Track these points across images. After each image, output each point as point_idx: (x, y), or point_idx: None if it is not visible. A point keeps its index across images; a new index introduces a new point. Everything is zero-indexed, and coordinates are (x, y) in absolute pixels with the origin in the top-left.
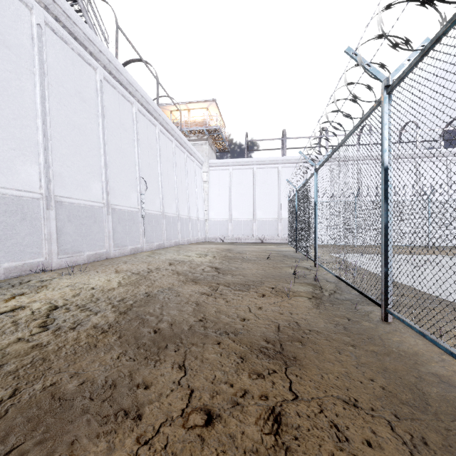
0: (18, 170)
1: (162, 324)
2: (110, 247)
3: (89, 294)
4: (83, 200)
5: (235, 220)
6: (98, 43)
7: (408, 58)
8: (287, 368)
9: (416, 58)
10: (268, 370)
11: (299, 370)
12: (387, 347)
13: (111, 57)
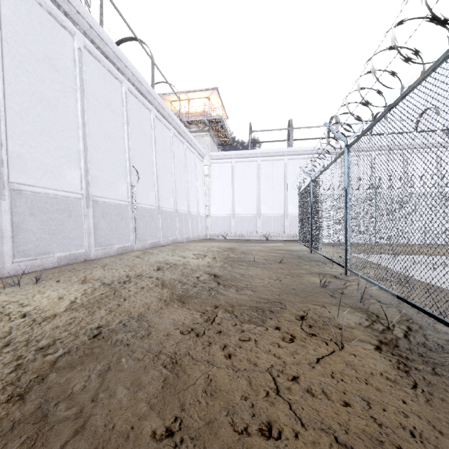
0: None
1: None
2: (91, 246)
3: (4, 330)
4: (54, 189)
5: (238, 216)
6: (75, 1)
7: None
8: None
9: None
10: None
11: None
12: None
13: (93, 22)
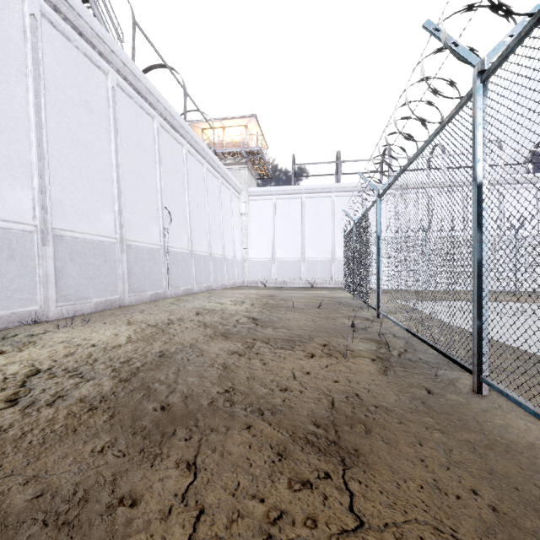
0: (4, 196)
1: (173, 397)
2: (125, 292)
3: (86, 353)
4: (90, 234)
5: (279, 260)
6: (110, 40)
7: (511, 33)
8: (346, 470)
9: (529, 23)
10: (318, 474)
11: (364, 474)
12: (487, 434)
13: (126, 59)
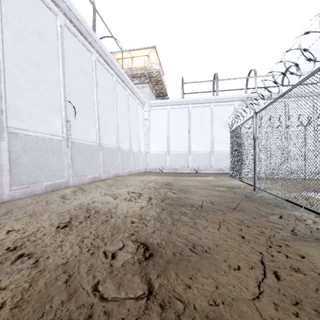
0: None
1: None
2: (3, 186)
3: None
4: None
5: (172, 153)
6: None
7: None
8: None
9: None
10: None
11: None
12: None
13: None
